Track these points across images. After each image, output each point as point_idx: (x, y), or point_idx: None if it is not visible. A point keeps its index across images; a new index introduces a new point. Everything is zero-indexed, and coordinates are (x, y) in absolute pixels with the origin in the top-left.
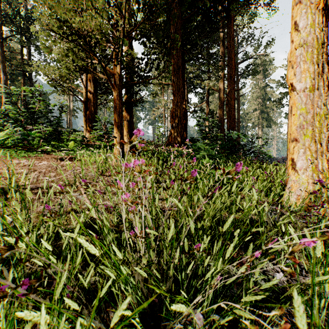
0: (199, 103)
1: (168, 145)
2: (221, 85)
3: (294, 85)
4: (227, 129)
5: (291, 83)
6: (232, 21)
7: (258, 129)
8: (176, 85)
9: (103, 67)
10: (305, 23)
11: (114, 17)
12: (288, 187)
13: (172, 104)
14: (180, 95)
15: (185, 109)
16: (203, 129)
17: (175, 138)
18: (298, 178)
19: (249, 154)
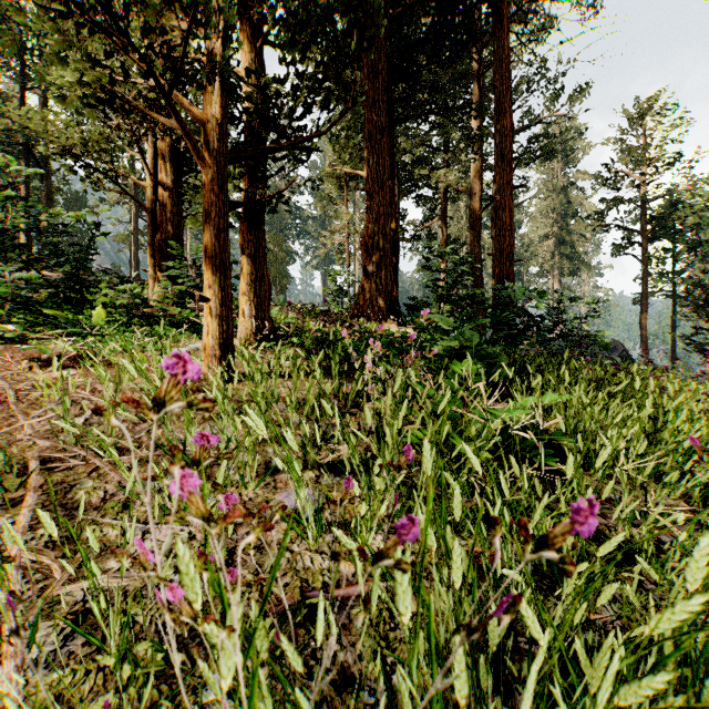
0: (425, 221)
1: (356, 317)
2: (476, 179)
3: None
4: (494, 279)
5: None
6: (505, 25)
7: (551, 279)
8: (375, 173)
9: (159, 88)
10: None
11: None
12: None
13: (367, 218)
14: (385, 197)
15: (396, 233)
16: (440, 279)
17: (373, 300)
18: None
19: (551, 339)
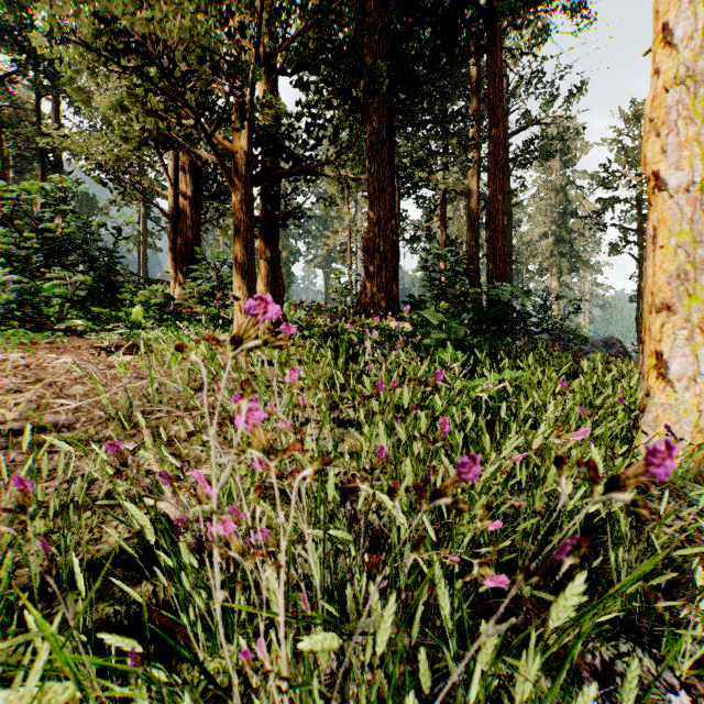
0: (425, 221)
1: (358, 314)
2: (473, 181)
3: (662, 175)
4: (488, 279)
5: (655, 170)
6: (498, 40)
7: (550, 277)
8: (376, 181)
9: (205, 133)
10: (689, 27)
11: (235, 18)
12: (647, 422)
13: (368, 222)
14: (385, 202)
15: (396, 234)
16: (435, 279)
17: (374, 298)
18: (674, 399)
19: (537, 334)
